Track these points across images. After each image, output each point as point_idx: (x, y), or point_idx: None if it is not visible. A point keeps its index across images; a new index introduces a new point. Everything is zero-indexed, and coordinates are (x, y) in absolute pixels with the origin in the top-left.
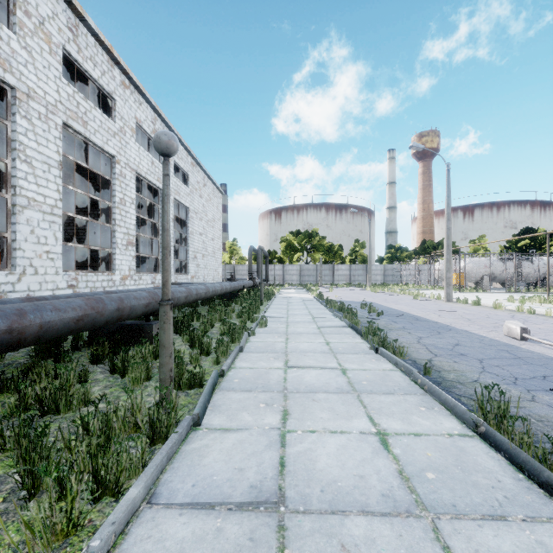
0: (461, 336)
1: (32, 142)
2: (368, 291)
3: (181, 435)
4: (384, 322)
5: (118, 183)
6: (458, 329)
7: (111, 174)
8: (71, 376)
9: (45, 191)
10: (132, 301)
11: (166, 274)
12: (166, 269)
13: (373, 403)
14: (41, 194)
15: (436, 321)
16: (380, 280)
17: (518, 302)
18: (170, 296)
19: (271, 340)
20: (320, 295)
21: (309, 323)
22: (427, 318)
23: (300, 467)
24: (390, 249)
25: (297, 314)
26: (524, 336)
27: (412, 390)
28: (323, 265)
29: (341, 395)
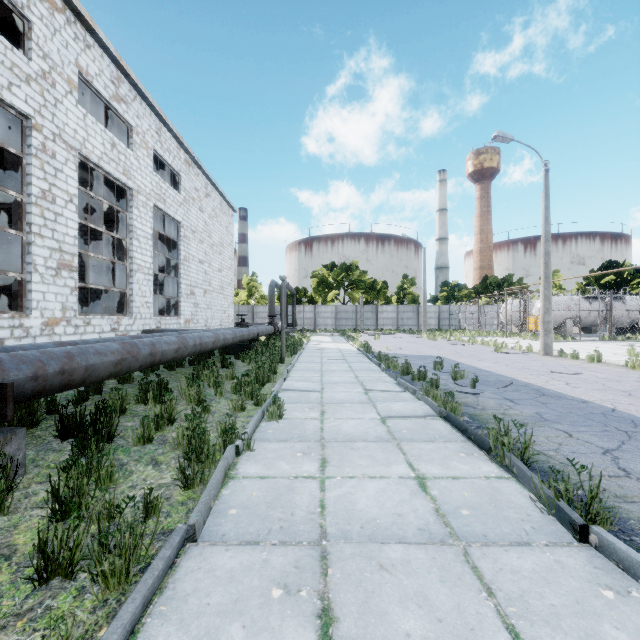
0: None
1: None
2: (425, 339)
3: None
4: (493, 402)
5: (38, 164)
6: None
7: (23, 147)
8: None
9: None
10: None
11: None
12: None
13: None
14: None
15: (581, 399)
16: (434, 324)
17: None
18: None
19: (286, 471)
20: (368, 347)
21: (362, 406)
22: (555, 390)
23: None
24: (446, 286)
25: (338, 381)
26: None
27: None
28: (364, 306)
29: None
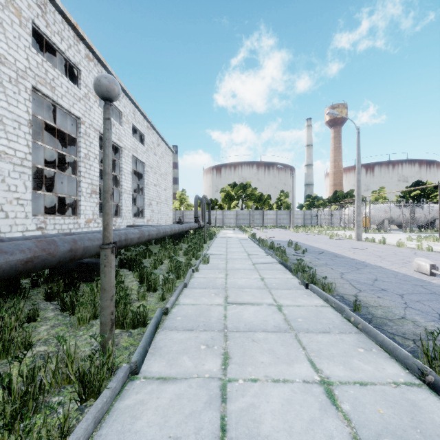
0: (377, 272)
1: (3, 102)
2: (292, 232)
3: (115, 389)
4: (308, 259)
5: (83, 141)
6: (373, 265)
7: (77, 133)
8: (12, 319)
9: (15, 145)
10: (86, 243)
11: (107, 217)
12: (107, 212)
13: (311, 343)
14: (12, 148)
15: (353, 258)
16: (301, 223)
17: (416, 241)
18: (111, 240)
19: (213, 276)
20: (254, 236)
21: (245, 260)
22: (344, 255)
23: (243, 433)
24: (309, 198)
25: (235, 251)
26: (434, 272)
27: (346, 328)
28: (255, 211)
29: (279, 334)
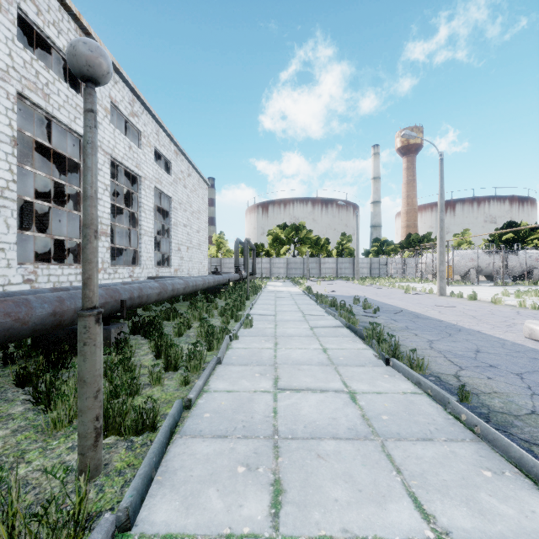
0: (477, 339)
1: None
2: (356, 284)
3: None
4: (383, 321)
5: None
6: (468, 329)
7: (81, 157)
8: None
9: None
10: (78, 302)
11: (88, 267)
12: (88, 258)
13: (409, 461)
14: None
15: (440, 319)
16: (367, 273)
17: (514, 296)
18: (96, 302)
19: (257, 346)
20: (309, 289)
21: (300, 322)
22: (428, 315)
23: None
24: (377, 242)
25: (286, 310)
26: None
27: (456, 431)
28: (310, 258)
29: (358, 444)
